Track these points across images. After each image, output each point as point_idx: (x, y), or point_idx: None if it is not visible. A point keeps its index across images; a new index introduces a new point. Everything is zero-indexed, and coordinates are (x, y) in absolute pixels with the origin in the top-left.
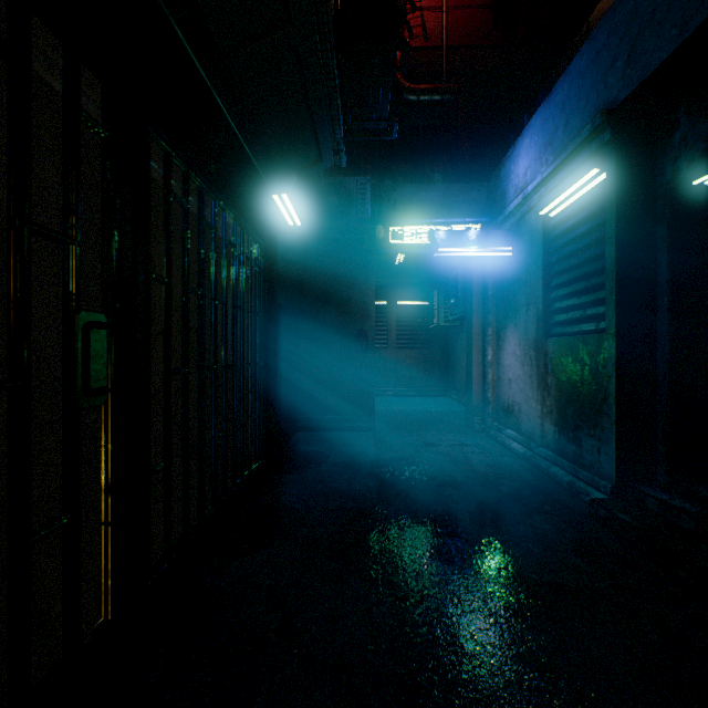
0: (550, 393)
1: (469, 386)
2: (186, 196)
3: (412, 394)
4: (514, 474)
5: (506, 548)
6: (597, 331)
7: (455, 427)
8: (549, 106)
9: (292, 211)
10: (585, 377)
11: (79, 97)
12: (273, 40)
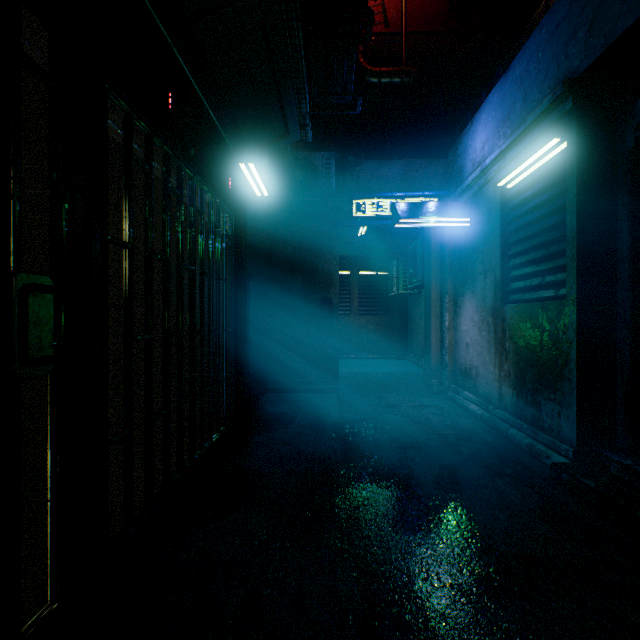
0: (508, 357)
1: (428, 350)
2: (149, 160)
3: (373, 357)
4: (474, 435)
5: (472, 514)
6: (557, 297)
7: (414, 389)
8: (507, 81)
9: (259, 181)
10: (545, 343)
11: (18, 39)
12: (239, 6)
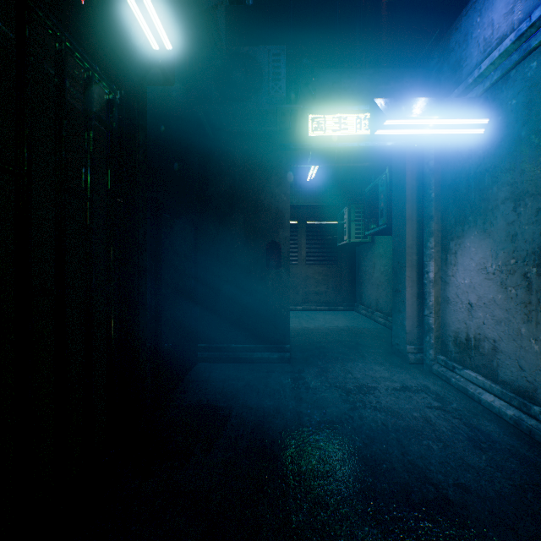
0: None
1: (399, 308)
2: None
3: (320, 308)
4: (535, 473)
5: None
6: None
7: (381, 355)
8: None
9: None
10: None
11: None
12: None
